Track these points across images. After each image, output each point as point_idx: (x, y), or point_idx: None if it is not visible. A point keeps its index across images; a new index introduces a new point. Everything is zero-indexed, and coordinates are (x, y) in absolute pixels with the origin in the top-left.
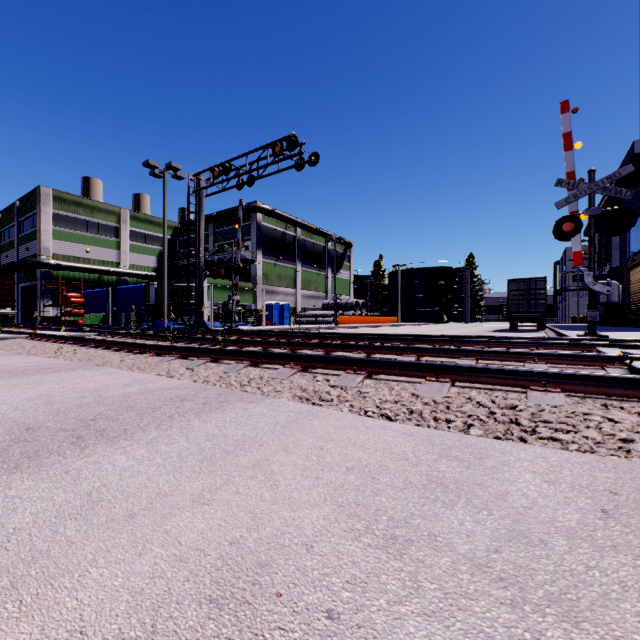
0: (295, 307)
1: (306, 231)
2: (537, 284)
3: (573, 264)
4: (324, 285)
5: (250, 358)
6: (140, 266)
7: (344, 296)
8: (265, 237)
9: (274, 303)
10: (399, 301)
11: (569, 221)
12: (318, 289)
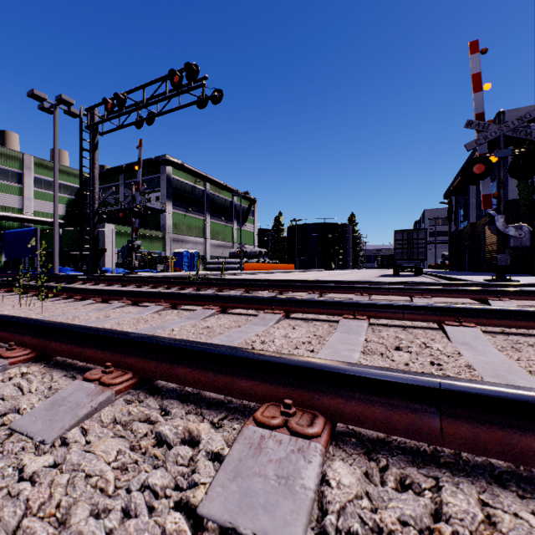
0: (204, 255)
1: (214, 186)
2: (419, 235)
3: (482, 207)
4: (231, 236)
5: (40, 339)
6: (46, 213)
7: (249, 246)
8: (175, 189)
9: (183, 251)
10: (296, 251)
11: (480, 163)
12: (225, 239)
